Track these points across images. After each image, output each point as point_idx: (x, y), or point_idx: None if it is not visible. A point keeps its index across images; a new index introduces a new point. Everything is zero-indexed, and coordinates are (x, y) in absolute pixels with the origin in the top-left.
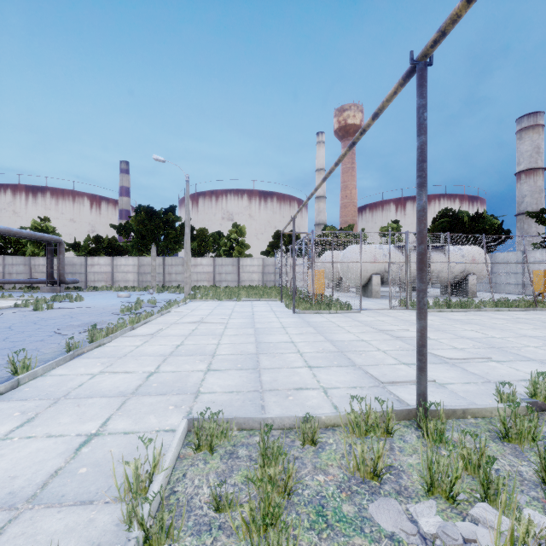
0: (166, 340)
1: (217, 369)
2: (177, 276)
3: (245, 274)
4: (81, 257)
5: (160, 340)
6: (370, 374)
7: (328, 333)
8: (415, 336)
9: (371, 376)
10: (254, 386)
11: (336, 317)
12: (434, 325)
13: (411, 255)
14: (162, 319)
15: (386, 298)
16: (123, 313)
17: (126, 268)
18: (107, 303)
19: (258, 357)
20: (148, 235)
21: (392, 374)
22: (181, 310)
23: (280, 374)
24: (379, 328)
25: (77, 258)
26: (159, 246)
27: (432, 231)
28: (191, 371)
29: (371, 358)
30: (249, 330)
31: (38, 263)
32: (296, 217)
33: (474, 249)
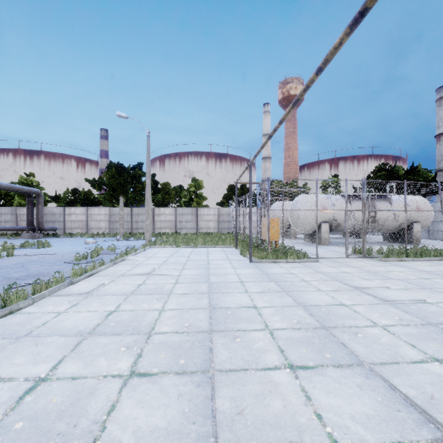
0: (100, 303)
1: (145, 373)
2: (143, 224)
3: (202, 222)
4: (60, 207)
5: (93, 303)
6: (403, 393)
7: (295, 292)
8: (406, 299)
9: (407, 400)
10: (201, 434)
11: (296, 268)
12: (411, 279)
13: (358, 204)
14: (112, 269)
15: (334, 244)
16: (77, 261)
17: (99, 217)
18: (71, 249)
19: (211, 340)
20: (118, 188)
21: (442, 395)
22: (136, 257)
23: (247, 391)
24: (351, 283)
25: (56, 208)
26: (127, 197)
27: (368, 184)
28: (103, 377)
29: (376, 345)
30: (202, 286)
31: (23, 212)
32: (252, 164)
33: (418, 198)
